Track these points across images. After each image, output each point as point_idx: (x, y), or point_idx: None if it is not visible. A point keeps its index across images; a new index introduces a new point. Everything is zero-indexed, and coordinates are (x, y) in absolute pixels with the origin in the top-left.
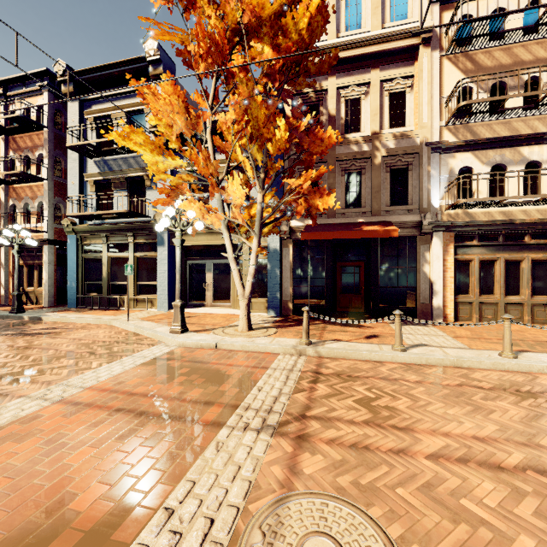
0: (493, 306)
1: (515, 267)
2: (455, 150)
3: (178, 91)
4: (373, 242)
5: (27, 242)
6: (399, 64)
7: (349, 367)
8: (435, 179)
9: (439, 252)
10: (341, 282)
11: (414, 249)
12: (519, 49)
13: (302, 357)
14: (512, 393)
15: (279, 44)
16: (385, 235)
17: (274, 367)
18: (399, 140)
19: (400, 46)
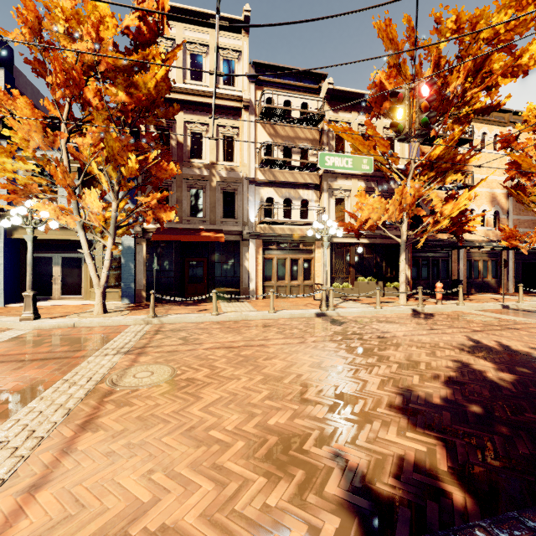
0: (284, 288)
1: (296, 263)
2: (264, 185)
3: (36, 114)
4: (211, 244)
5: None
6: (230, 117)
7: (181, 326)
8: (252, 203)
9: (253, 253)
10: (189, 274)
11: (238, 250)
12: (298, 129)
13: (149, 325)
14: (261, 327)
15: (132, 92)
16: (216, 240)
17: (127, 331)
18: (229, 172)
19: (229, 105)
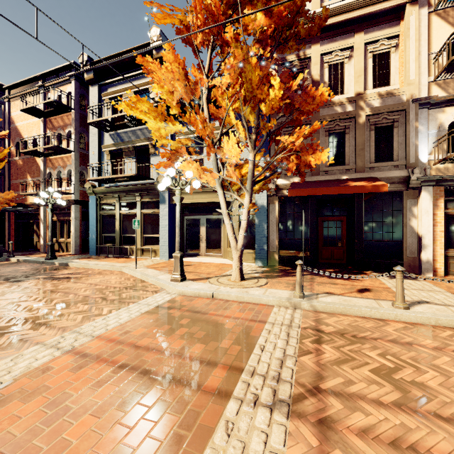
0: None
1: None
2: (444, 105)
3: (178, 58)
4: (357, 197)
5: (58, 202)
6: (384, 26)
7: (350, 324)
8: (423, 135)
9: (428, 206)
10: (323, 235)
11: (400, 203)
12: None
13: (298, 311)
14: None
15: (272, 9)
16: (374, 190)
17: (272, 322)
18: (384, 99)
19: (385, 7)
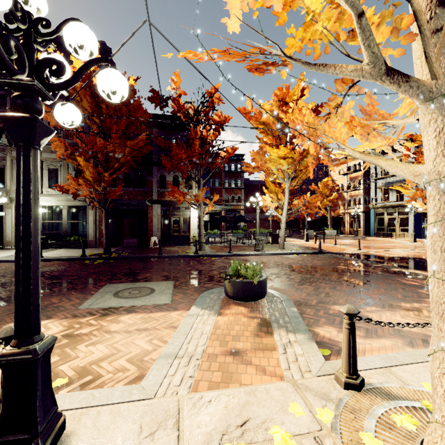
0: None
1: None
2: None
3: None
4: None
5: (359, 214)
6: None
7: None
8: None
9: None
10: None
11: None
12: None
13: None
14: None
15: None
16: None
17: None
18: None
19: None
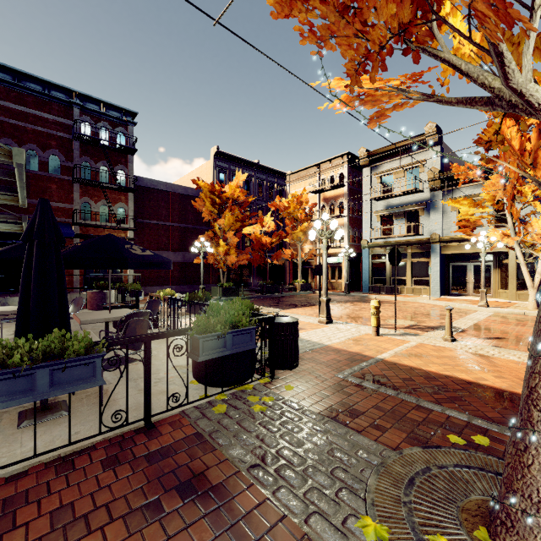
0: None
1: None
2: None
3: (502, 178)
4: None
5: (354, 255)
6: None
7: None
8: None
9: None
10: None
11: None
12: None
13: None
14: None
15: None
16: None
17: None
18: None
19: None
